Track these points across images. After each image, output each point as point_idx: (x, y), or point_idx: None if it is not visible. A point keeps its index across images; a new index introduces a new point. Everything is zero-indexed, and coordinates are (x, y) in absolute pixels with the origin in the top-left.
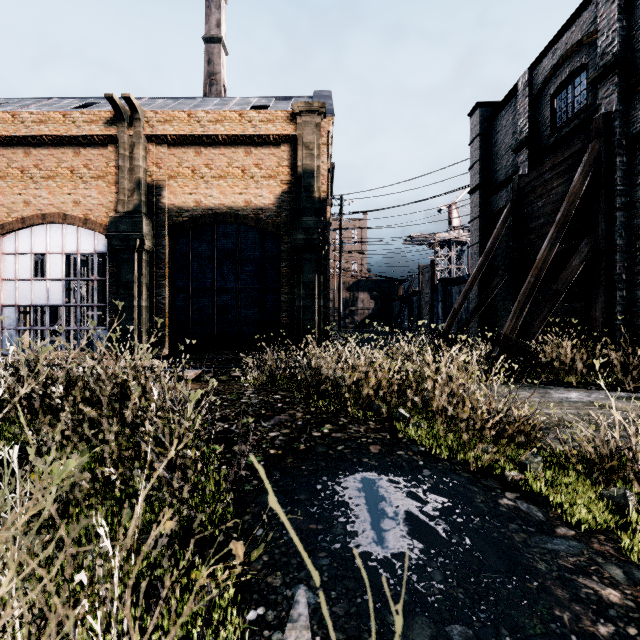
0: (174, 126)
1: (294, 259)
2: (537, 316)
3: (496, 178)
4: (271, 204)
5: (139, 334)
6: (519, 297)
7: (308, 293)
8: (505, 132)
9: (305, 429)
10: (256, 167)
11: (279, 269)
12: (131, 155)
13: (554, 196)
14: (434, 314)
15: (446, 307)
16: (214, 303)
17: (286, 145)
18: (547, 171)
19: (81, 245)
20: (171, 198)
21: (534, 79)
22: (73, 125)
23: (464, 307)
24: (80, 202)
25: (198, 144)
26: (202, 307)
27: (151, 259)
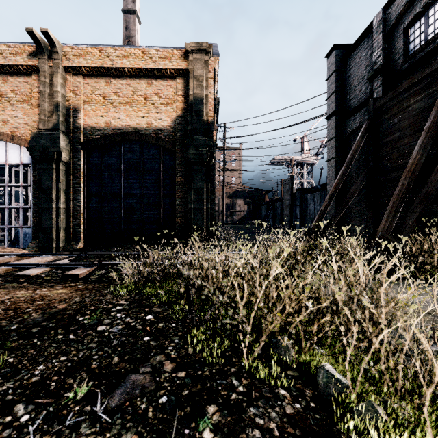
0: (87, 59)
1: (187, 170)
2: (410, 216)
3: (350, 105)
4: (168, 126)
5: (57, 231)
6: (393, 198)
7: (198, 197)
8: (358, 67)
9: (168, 429)
10: (156, 95)
11: (175, 178)
12: (51, 82)
13: (411, 112)
14: (293, 215)
15: (302, 209)
16: (122, 205)
17: (180, 78)
18: (403, 91)
19: (9, 157)
20: (85, 119)
21: (387, 17)
22: (1, 56)
23: (317, 209)
24: (8, 121)
25: (108, 76)
26: (112, 209)
27: (68, 169)
